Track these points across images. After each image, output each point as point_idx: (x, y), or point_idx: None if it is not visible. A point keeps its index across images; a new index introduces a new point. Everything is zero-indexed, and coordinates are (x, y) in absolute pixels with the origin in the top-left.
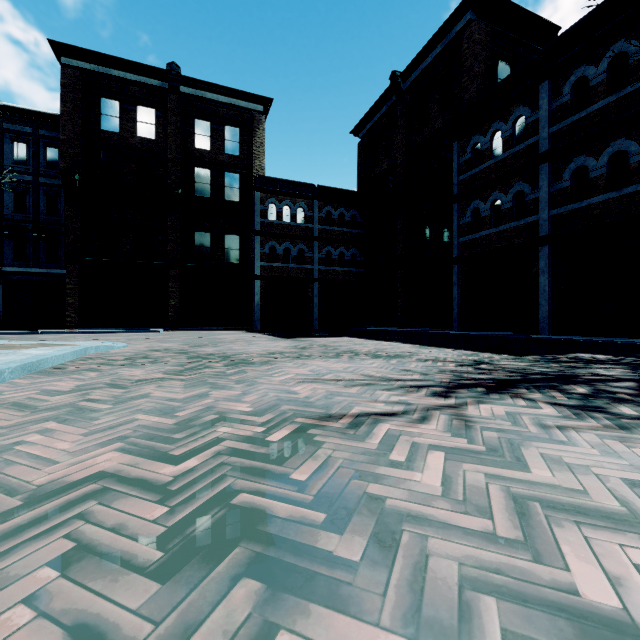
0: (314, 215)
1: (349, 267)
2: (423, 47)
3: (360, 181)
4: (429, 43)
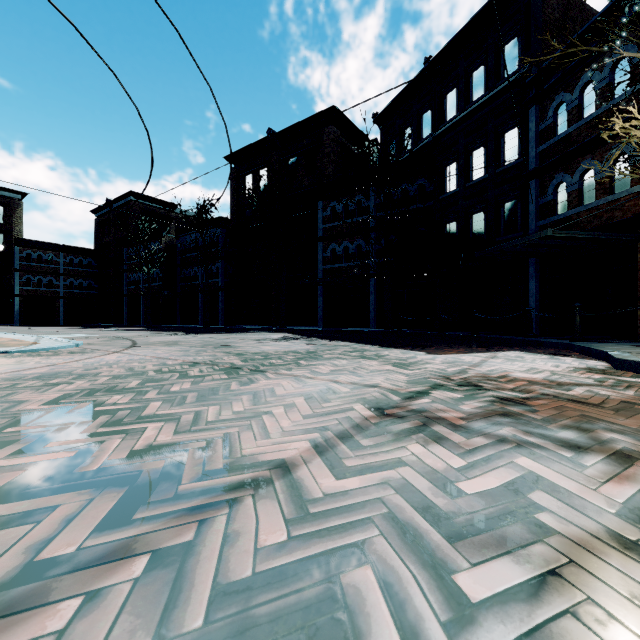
0: (60, 261)
1: (87, 290)
2: (118, 197)
3: (96, 241)
4: (120, 197)
